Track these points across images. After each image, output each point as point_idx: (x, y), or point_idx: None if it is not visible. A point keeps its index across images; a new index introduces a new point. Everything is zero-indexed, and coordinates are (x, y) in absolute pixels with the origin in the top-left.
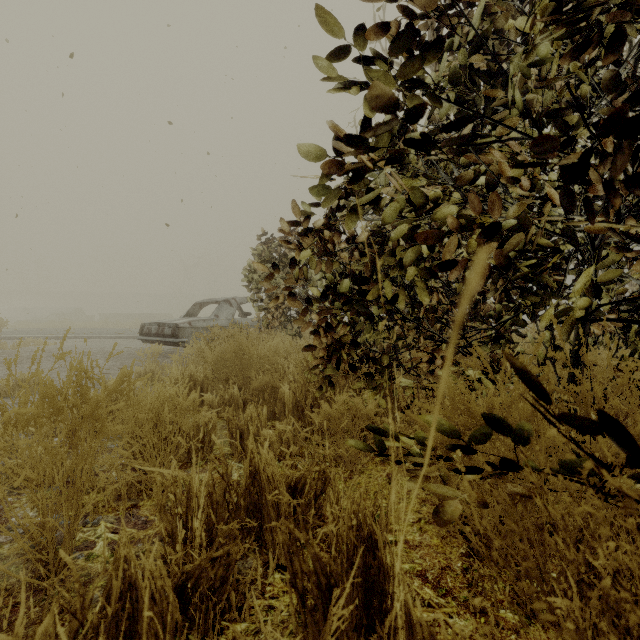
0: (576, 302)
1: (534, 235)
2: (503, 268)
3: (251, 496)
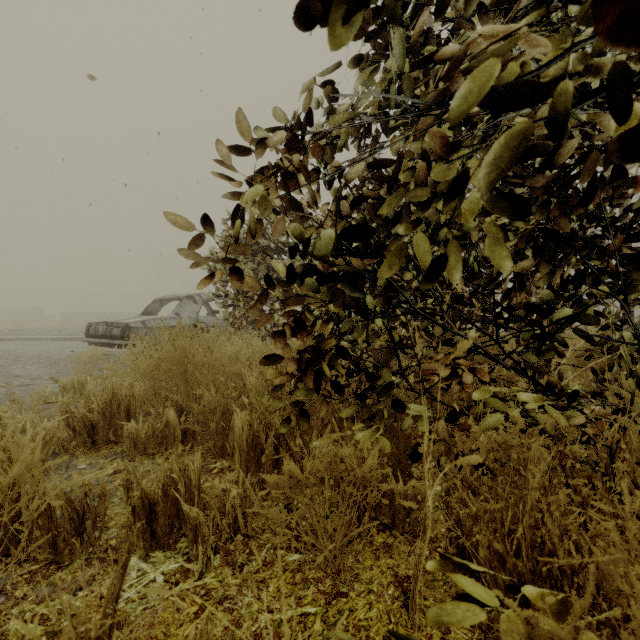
0: None
1: None
2: None
3: None
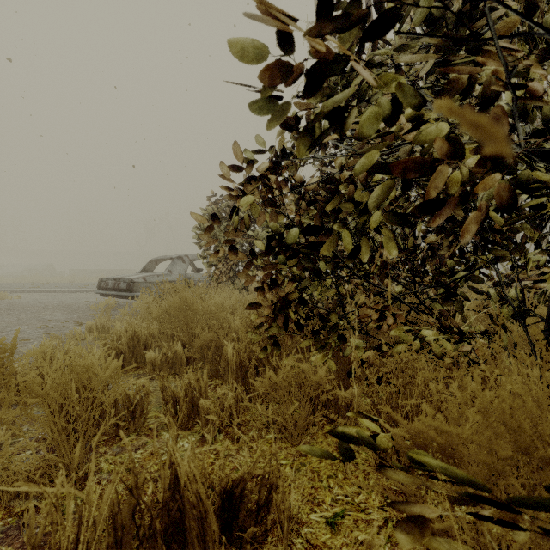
0: (532, 257)
1: (521, 175)
2: (504, 209)
3: (170, 514)
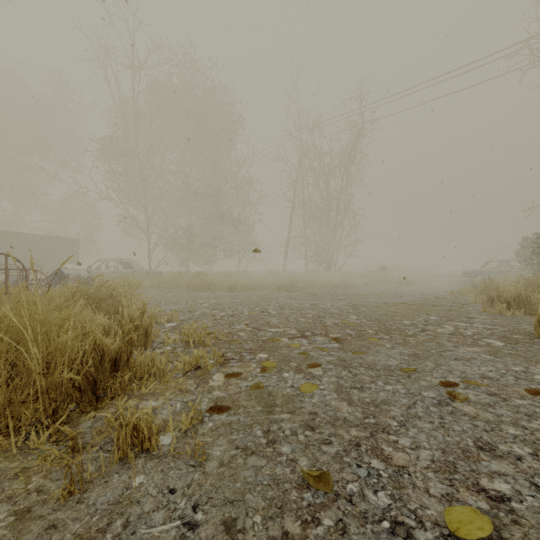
0: None
1: None
2: None
3: None
